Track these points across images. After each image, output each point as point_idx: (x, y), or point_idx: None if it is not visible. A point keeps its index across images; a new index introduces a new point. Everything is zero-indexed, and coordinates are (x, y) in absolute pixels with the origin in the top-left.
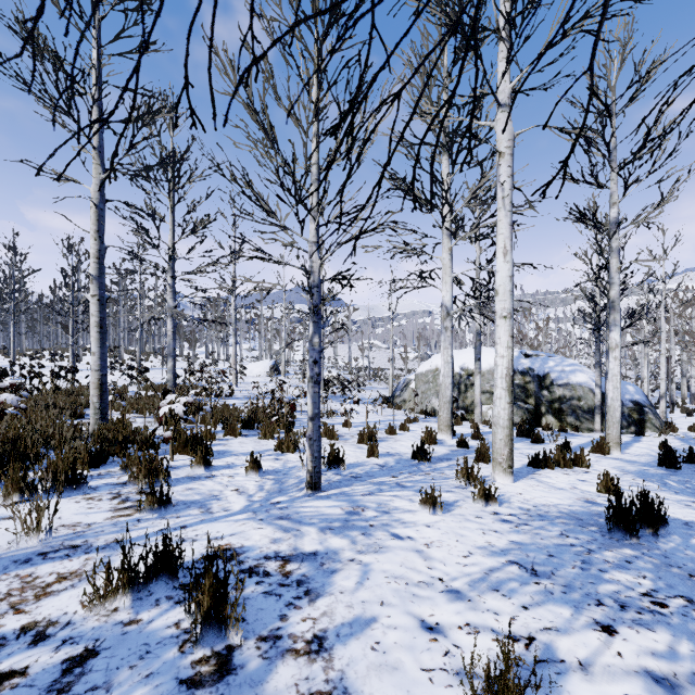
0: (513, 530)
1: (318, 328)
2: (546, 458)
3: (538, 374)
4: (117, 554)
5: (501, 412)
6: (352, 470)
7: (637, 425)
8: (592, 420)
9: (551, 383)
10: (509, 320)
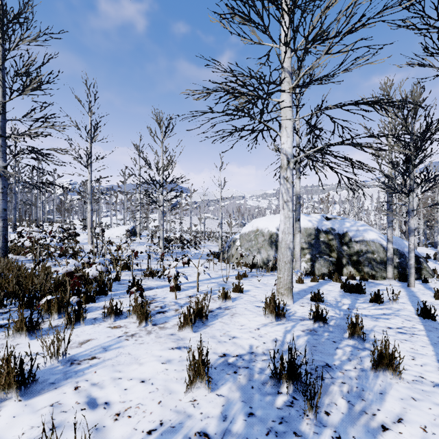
0: None
1: None
2: None
3: (338, 232)
4: None
5: None
6: None
7: (418, 272)
8: (384, 270)
9: (349, 240)
10: None
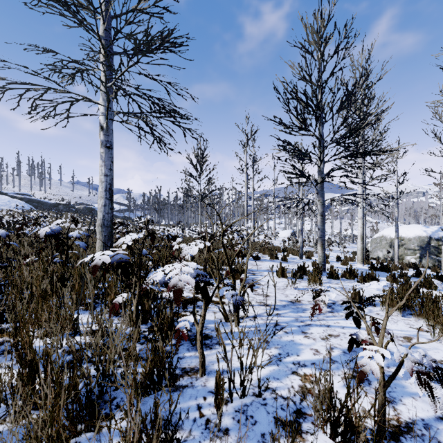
0: (344, 267)
1: (302, 223)
2: (387, 265)
3: None
4: (268, 258)
5: (358, 246)
6: (313, 259)
7: None
8: None
9: None
10: (361, 220)
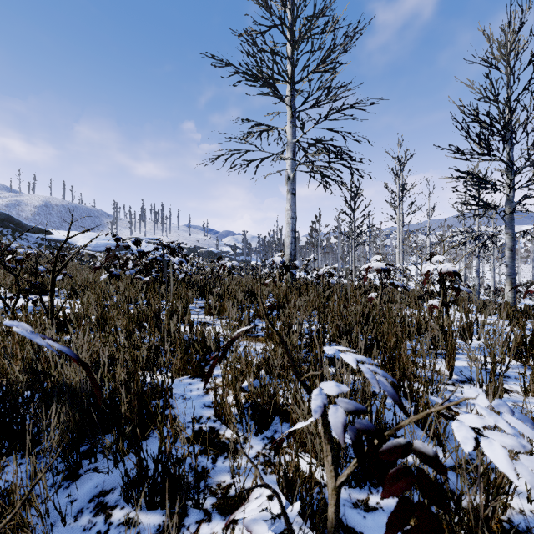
0: None
1: (478, 262)
2: None
3: None
4: None
5: None
6: None
7: None
8: None
9: None
10: None
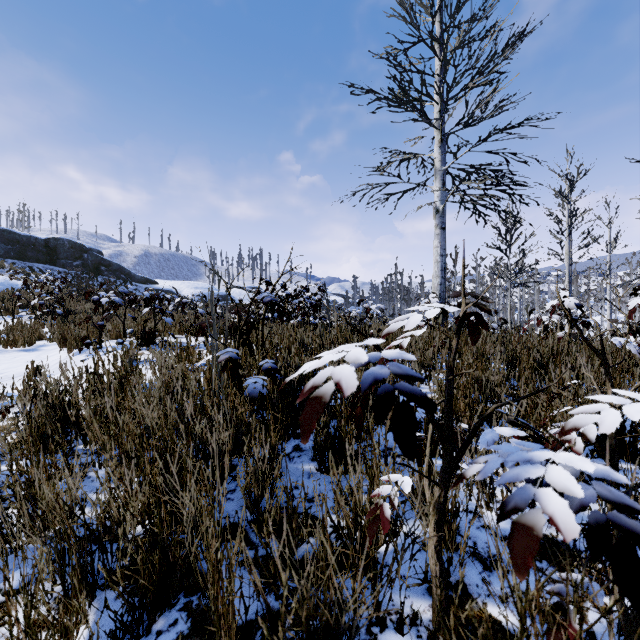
0: None
1: None
2: None
3: None
4: None
5: None
6: None
7: None
8: None
9: None
10: None
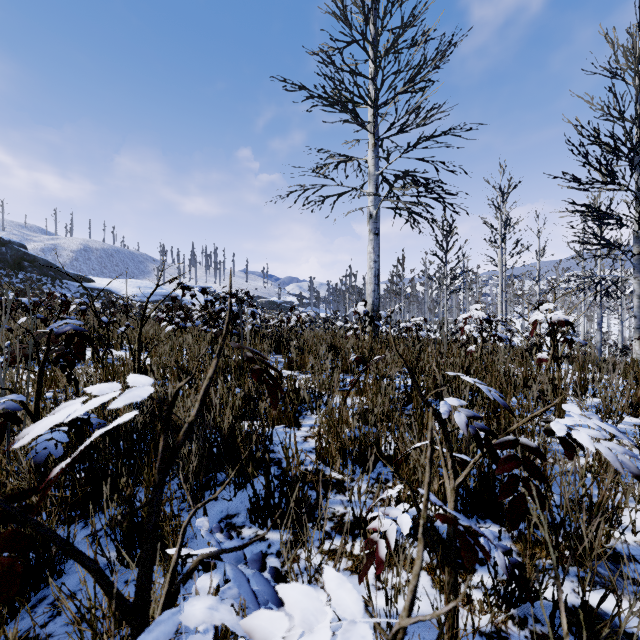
0: None
1: (600, 313)
2: None
3: None
4: None
5: None
6: None
7: None
8: None
9: None
10: None
